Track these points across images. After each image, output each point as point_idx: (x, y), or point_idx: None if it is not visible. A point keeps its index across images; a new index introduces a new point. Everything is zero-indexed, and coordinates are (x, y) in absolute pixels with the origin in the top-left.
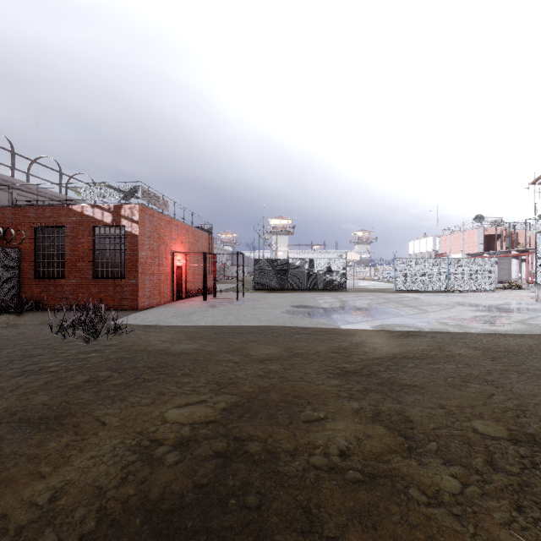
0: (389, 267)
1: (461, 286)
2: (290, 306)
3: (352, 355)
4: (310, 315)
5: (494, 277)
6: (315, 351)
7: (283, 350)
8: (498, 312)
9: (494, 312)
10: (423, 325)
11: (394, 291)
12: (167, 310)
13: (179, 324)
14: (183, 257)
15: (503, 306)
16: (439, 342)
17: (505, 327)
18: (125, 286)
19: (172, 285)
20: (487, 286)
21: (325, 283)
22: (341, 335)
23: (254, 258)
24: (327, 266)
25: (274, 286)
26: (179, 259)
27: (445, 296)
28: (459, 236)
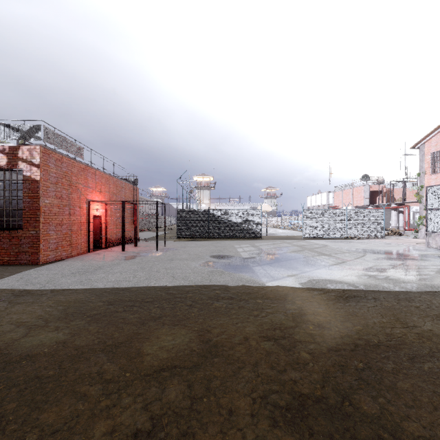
0: (292, 217)
1: (357, 234)
2: (210, 256)
3: (295, 344)
4: (231, 268)
5: (384, 226)
6: (242, 336)
7: (195, 337)
8: (409, 260)
9: (406, 260)
10: (354, 280)
11: (302, 238)
12: (72, 265)
13: (71, 286)
14: (103, 206)
15: (406, 253)
16: (390, 308)
17: (437, 280)
18: (23, 238)
19: (87, 235)
20: (378, 233)
21: (243, 231)
22: (271, 299)
23: (177, 208)
24: (244, 216)
25: (196, 234)
26: (96, 209)
27: (347, 242)
28: (349, 192)
